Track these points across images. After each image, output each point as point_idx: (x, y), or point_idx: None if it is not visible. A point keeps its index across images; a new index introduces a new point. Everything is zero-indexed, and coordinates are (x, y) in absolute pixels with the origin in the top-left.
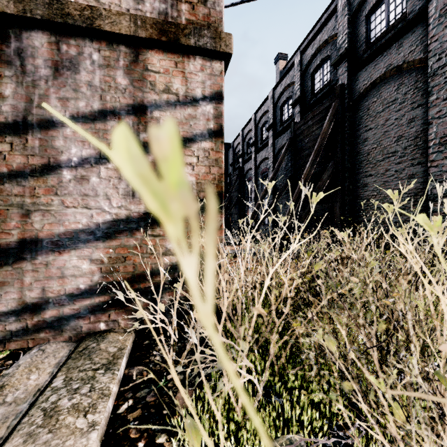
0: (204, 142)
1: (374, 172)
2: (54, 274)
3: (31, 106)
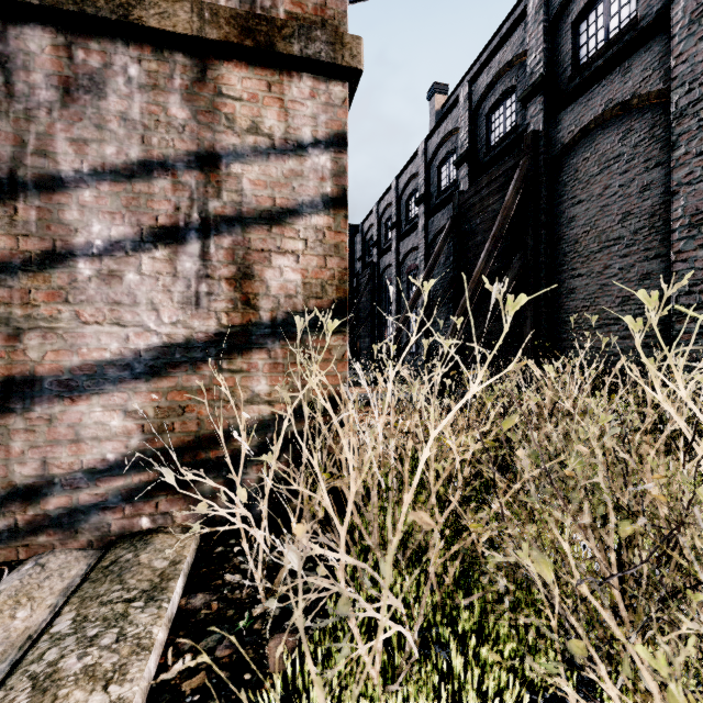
0: (316, 217)
1: (585, 271)
2: (62, 435)
3: (22, 152)
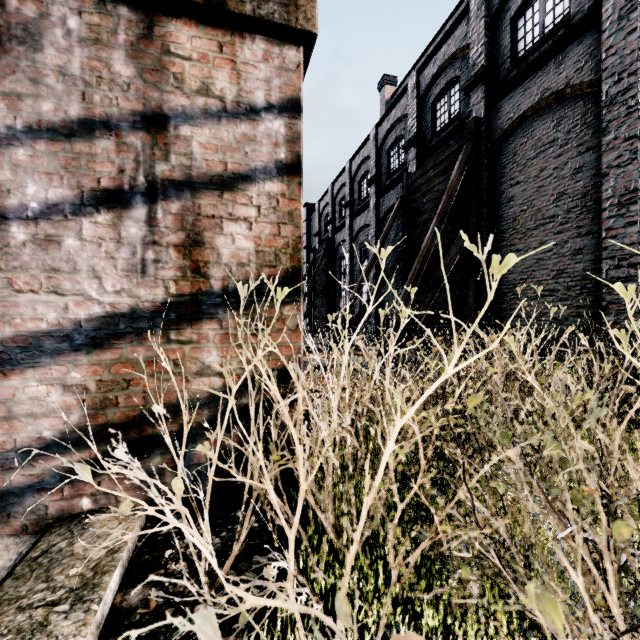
0: (269, 183)
1: (523, 246)
2: None
3: None
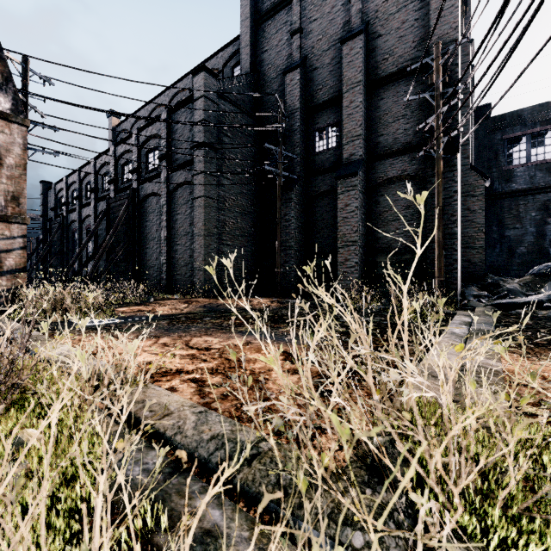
0: (19, 251)
1: (149, 246)
2: None
3: None
